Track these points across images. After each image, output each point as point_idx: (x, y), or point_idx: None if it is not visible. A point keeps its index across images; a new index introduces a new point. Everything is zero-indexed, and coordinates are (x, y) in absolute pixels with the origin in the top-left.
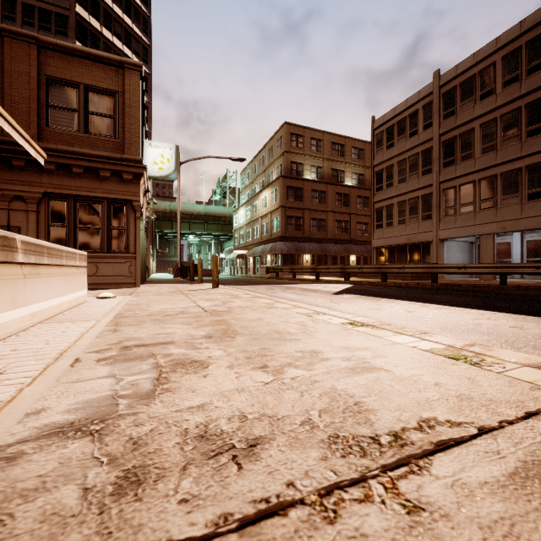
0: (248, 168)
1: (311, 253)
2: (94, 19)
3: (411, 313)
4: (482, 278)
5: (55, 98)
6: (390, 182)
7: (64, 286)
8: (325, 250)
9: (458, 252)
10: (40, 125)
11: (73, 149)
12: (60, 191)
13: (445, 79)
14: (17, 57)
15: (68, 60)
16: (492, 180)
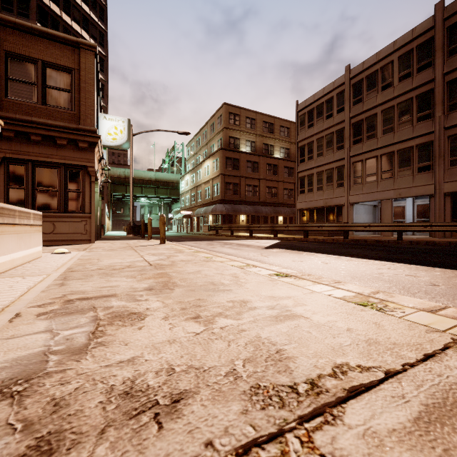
0: (192, 141)
1: (246, 213)
2: (54, 5)
3: (327, 264)
4: (383, 235)
5: (14, 72)
6: (311, 155)
7: (17, 243)
8: (257, 211)
9: (364, 213)
10: None
11: (32, 118)
12: (19, 156)
13: (354, 73)
14: None
15: (27, 38)
16: (390, 156)
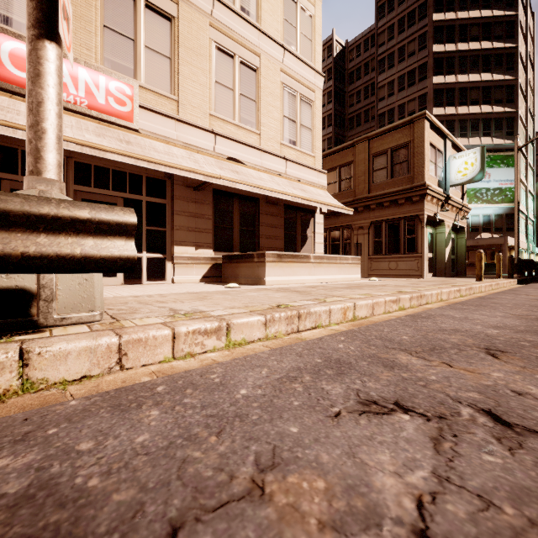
0: None
1: None
2: (449, 45)
3: None
4: None
5: (376, 165)
6: None
7: (338, 271)
8: None
9: None
10: (370, 184)
11: (384, 192)
12: (378, 219)
13: None
14: (360, 152)
15: (382, 138)
16: None
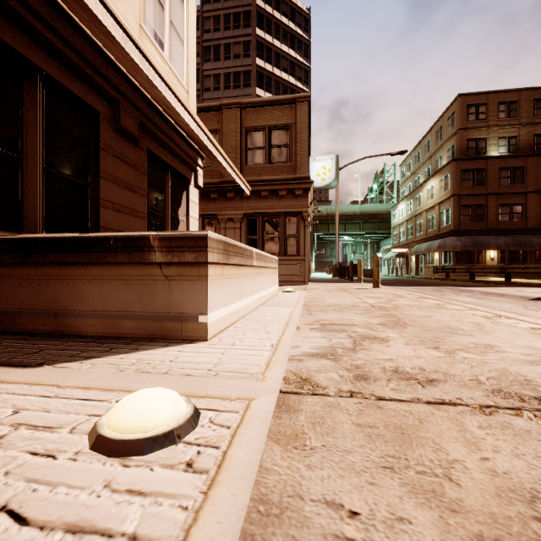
0: (409, 158)
1: (498, 248)
2: (268, 64)
3: None
4: None
5: (250, 142)
6: None
7: (269, 281)
8: (521, 244)
9: None
10: (242, 165)
11: (262, 178)
12: (253, 211)
13: None
14: (229, 120)
15: (258, 111)
16: None
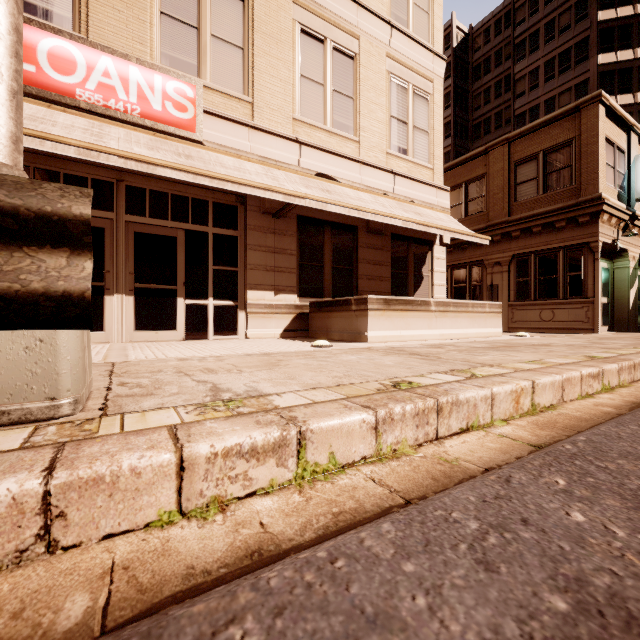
0: None
1: None
2: (622, 8)
3: None
4: None
5: (520, 176)
6: None
7: (470, 323)
8: None
9: None
10: (511, 203)
11: (533, 212)
12: (523, 251)
13: None
14: (496, 160)
15: (530, 138)
16: None
